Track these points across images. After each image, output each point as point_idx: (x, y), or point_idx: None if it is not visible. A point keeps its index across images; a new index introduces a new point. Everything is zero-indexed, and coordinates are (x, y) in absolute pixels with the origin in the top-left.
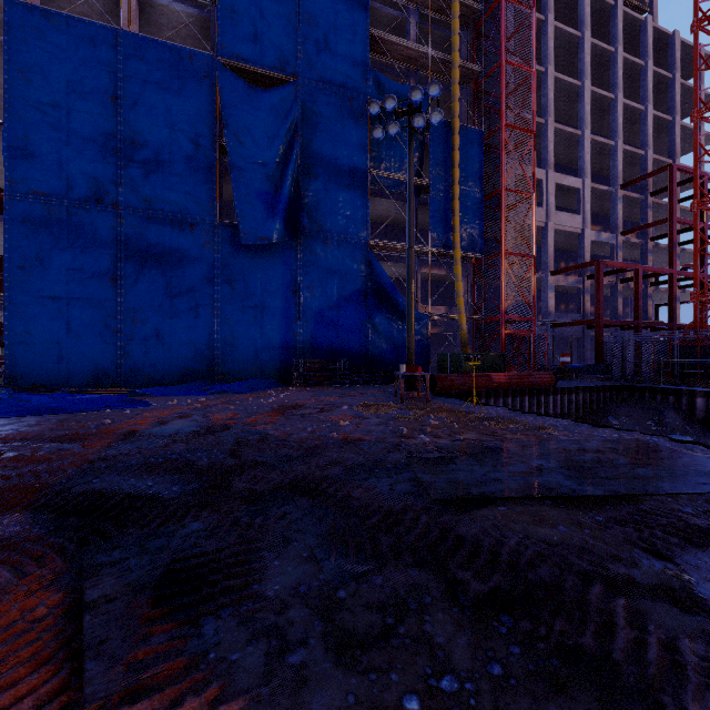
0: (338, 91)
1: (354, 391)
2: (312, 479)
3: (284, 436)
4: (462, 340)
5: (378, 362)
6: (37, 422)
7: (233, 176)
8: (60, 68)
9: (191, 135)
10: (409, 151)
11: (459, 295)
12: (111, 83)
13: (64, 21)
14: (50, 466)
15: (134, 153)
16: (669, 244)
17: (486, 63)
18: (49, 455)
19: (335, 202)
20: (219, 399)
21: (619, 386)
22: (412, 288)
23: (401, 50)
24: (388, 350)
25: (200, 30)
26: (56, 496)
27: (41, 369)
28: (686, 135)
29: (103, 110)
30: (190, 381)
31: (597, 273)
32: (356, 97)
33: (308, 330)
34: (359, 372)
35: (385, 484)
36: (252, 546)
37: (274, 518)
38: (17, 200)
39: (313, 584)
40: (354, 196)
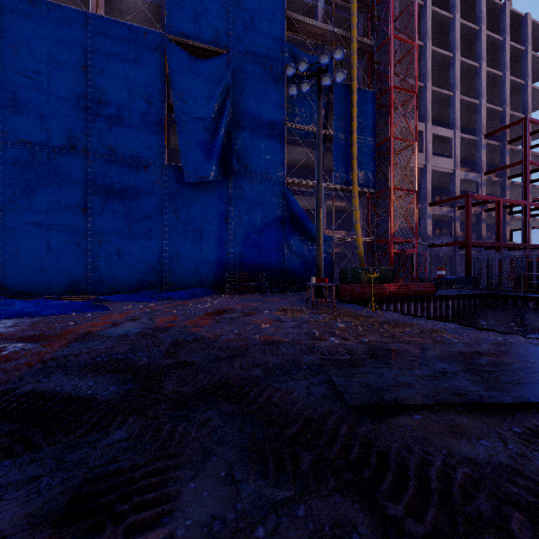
0: (261, 61)
1: (273, 297)
2: (235, 382)
3: (214, 337)
4: (359, 257)
5: (293, 274)
6: (13, 324)
7: (178, 128)
8: (42, 43)
9: (145, 96)
10: (318, 105)
11: (357, 222)
12: (82, 55)
13: (45, 6)
14: (7, 366)
15: (100, 110)
16: (524, 181)
17: (377, 40)
18: (11, 354)
19: (259, 148)
20: (165, 305)
21: (486, 294)
22: (320, 215)
23: (310, 29)
24: (301, 265)
25: (153, 15)
26: (1, 397)
27: (27, 280)
28: (535, 96)
29: (76, 76)
30: (144, 289)
31: (466, 204)
32: (275, 65)
33: (238, 249)
34: (278, 282)
35: (302, 387)
36: (169, 462)
37: (196, 426)
38: (8, 147)
39: (228, 517)
40: (273, 144)
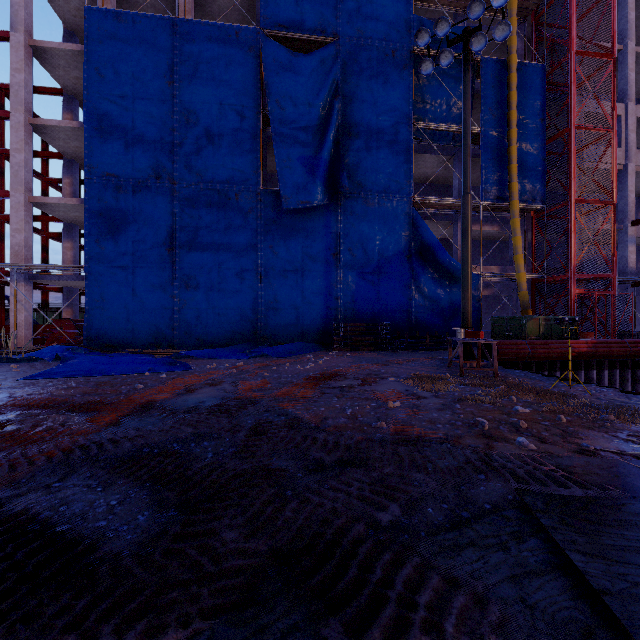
0: (380, 44)
1: (398, 357)
2: (351, 540)
3: (316, 421)
4: (521, 301)
5: (423, 326)
6: (76, 384)
7: (275, 143)
8: (127, 61)
9: (237, 108)
10: (465, 82)
11: (518, 251)
12: (168, 69)
13: (131, 19)
14: (23, 454)
15: (188, 131)
16: None
17: None
18: (43, 433)
19: (376, 160)
20: (256, 364)
21: None
22: (468, 241)
23: None
24: (434, 313)
25: (247, 12)
26: None
27: (113, 331)
28: None
29: (162, 94)
30: (236, 343)
31: None
32: (399, 48)
33: (349, 293)
34: (402, 336)
35: (502, 575)
36: None
37: None
38: (94, 182)
39: None
40: (396, 152)
